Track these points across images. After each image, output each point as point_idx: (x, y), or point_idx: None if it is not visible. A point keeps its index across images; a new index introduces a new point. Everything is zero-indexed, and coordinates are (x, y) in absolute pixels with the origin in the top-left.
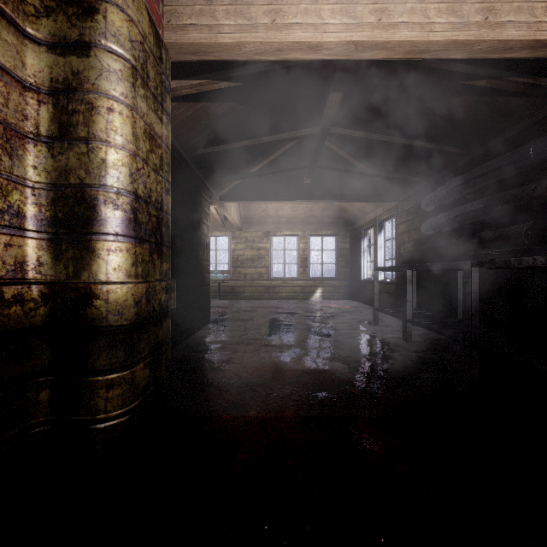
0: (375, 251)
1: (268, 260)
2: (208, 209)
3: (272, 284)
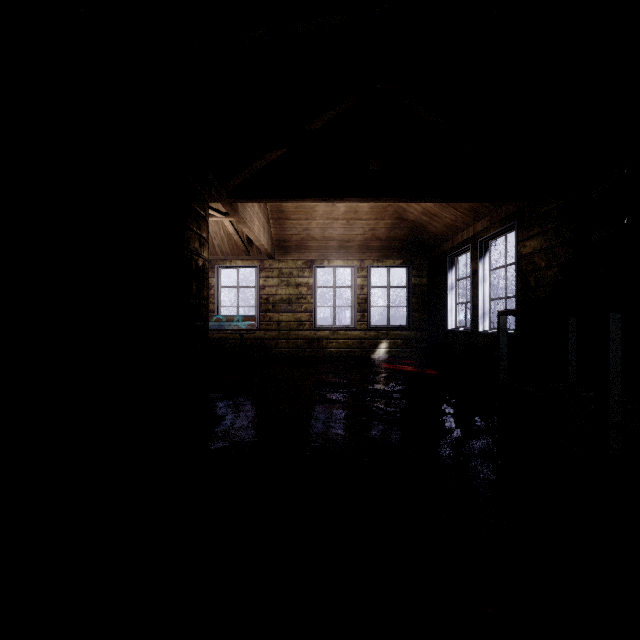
0: (474, 287)
1: (312, 301)
2: (201, 207)
3: (316, 335)
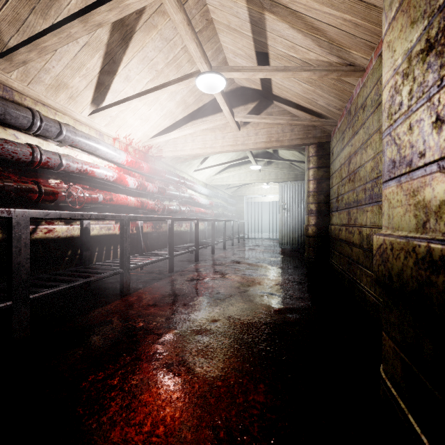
0: None
1: None
2: None
3: None
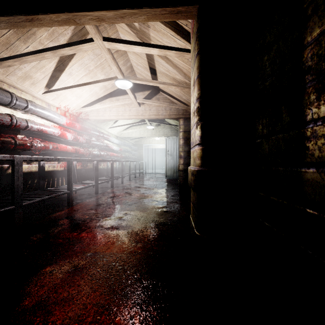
0: None
1: None
2: None
3: None
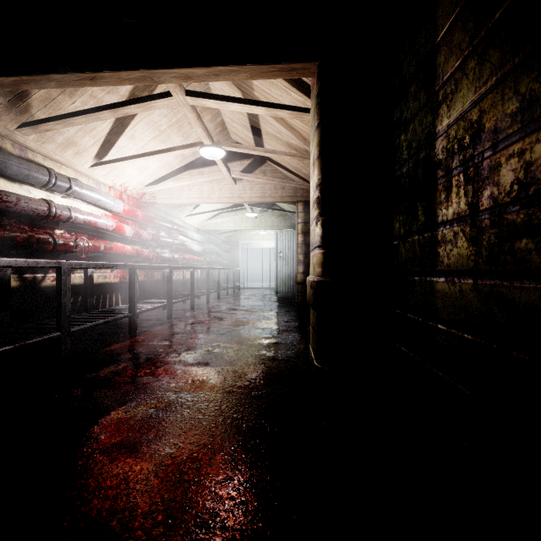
0: None
1: None
2: None
3: None
